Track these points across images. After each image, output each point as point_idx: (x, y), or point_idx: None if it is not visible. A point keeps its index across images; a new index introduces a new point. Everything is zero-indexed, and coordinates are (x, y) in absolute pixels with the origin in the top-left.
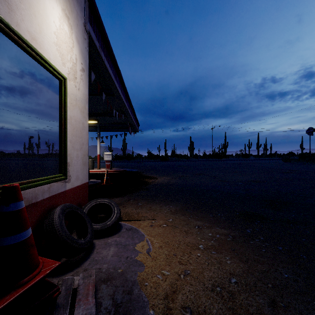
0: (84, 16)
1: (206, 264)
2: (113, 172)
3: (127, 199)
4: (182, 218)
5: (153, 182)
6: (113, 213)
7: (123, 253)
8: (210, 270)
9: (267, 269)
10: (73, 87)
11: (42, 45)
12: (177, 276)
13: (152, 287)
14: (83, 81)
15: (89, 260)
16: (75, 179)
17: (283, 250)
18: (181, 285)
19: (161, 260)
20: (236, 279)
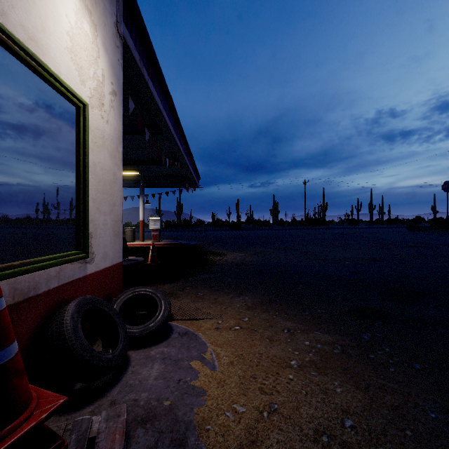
0: (116, 12)
1: (303, 393)
2: (163, 246)
3: (182, 286)
4: (263, 317)
5: (220, 261)
6: (160, 310)
7: (173, 373)
8: (310, 404)
9: (400, 403)
10: (98, 118)
11: (47, 49)
12: (258, 415)
13: (218, 434)
14: (114, 111)
15: (119, 384)
16: (102, 258)
17: (423, 370)
18: (265, 430)
19: (232, 386)
20: (353, 421)
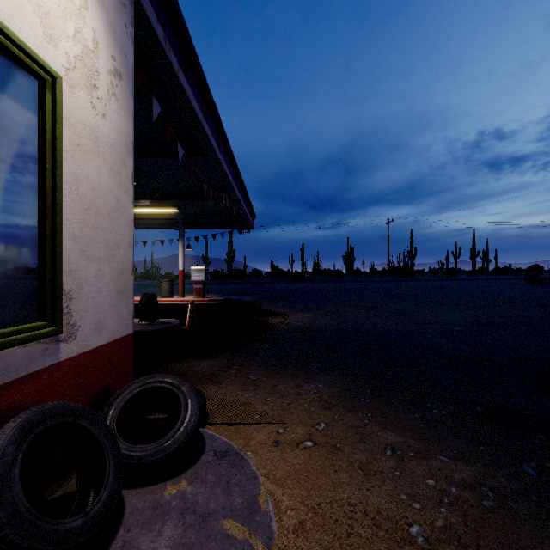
0: None
1: None
2: (208, 303)
3: (226, 364)
4: (349, 422)
5: (280, 325)
6: (183, 416)
7: (195, 549)
8: None
9: None
10: (84, 106)
11: None
12: None
13: None
14: (118, 101)
15: None
16: (92, 331)
17: None
18: None
19: None
20: None
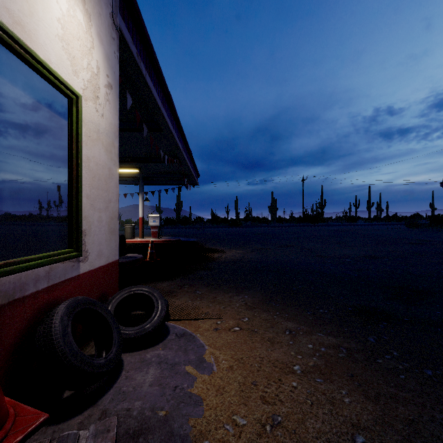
0: (112, 3)
1: (308, 403)
2: (162, 243)
3: (180, 284)
4: (264, 317)
5: (219, 258)
6: (156, 310)
7: (169, 379)
8: (316, 417)
9: (415, 416)
10: (92, 111)
11: (35, 36)
12: (260, 428)
13: None
14: (110, 104)
15: (112, 391)
16: (96, 257)
17: (435, 377)
18: None
19: (232, 394)
20: (364, 437)
